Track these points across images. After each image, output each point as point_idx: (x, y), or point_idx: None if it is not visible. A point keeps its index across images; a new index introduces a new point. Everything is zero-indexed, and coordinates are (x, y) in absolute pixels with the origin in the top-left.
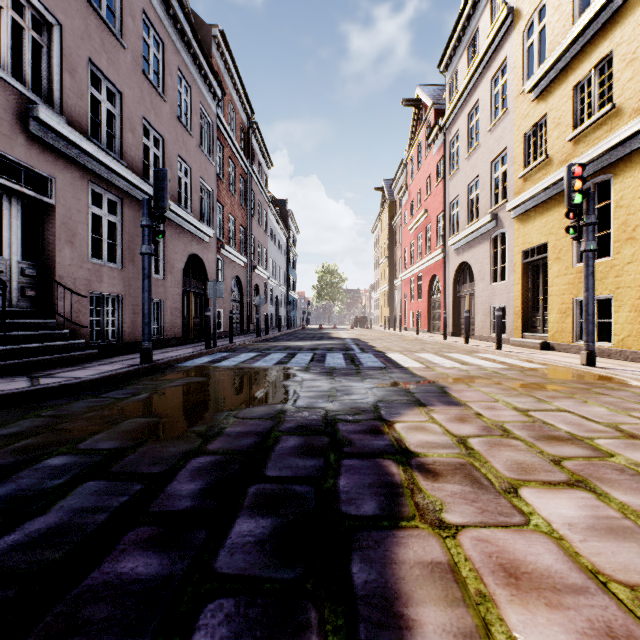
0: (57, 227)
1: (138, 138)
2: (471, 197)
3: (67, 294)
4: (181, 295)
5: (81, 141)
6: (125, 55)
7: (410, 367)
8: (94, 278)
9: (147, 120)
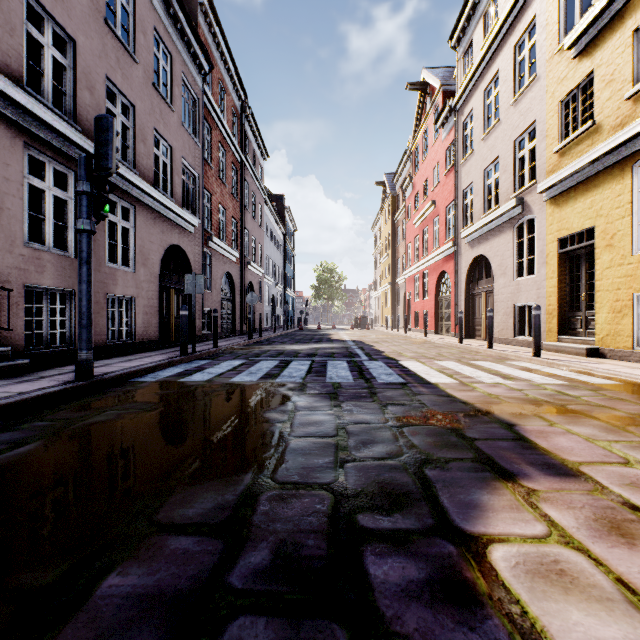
0: None
1: (98, 100)
2: (488, 182)
3: None
4: (158, 291)
5: (6, 86)
6: None
7: (439, 383)
8: (31, 267)
9: (111, 80)
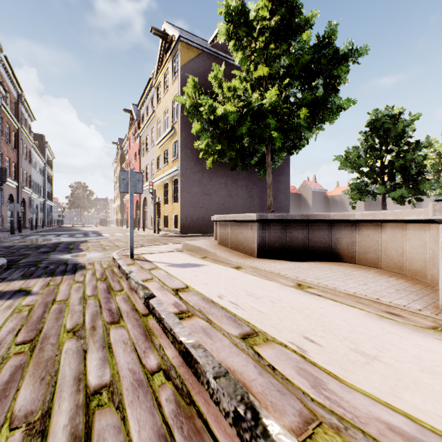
0: None
1: None
2: (147, 171)
3: None
4: None
5: None
6: None
7: (105, 236)
8: None
9: None
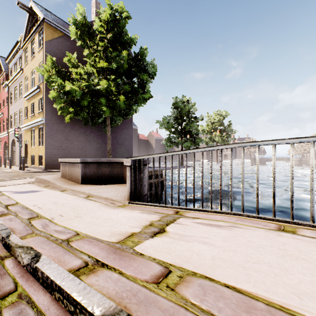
0: None
1: None
2: (16, 117)
3: None
4: None
5: None
6: None
7: None
8: None
9: None
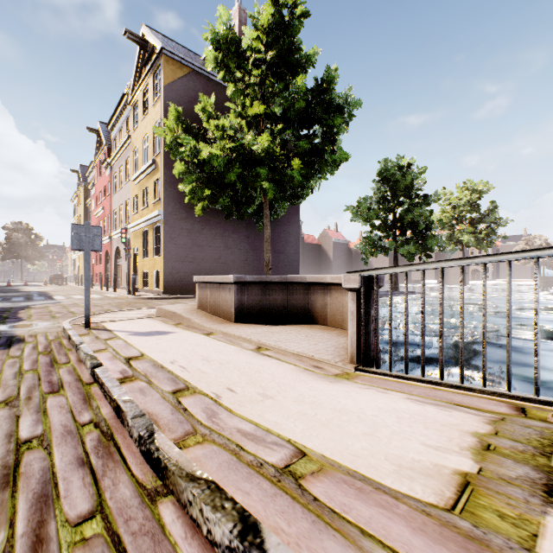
0: None
1: None
2: (121, 213)
3: None
4: None
5: None
6: None
7: (58, 299)
8: None
9: None
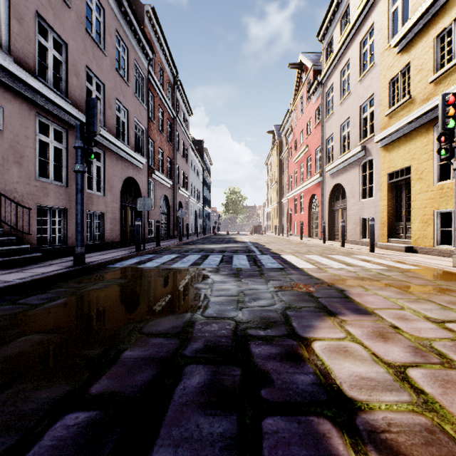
0: (5, 149)
1: (82, 82)
2: (343, 134)
3: (15, 206)
4: (119, 209)
5: (27, 77)
6: (70, 13)
7: (304, 268)
8: (41, 193)
9: (90, 68)
